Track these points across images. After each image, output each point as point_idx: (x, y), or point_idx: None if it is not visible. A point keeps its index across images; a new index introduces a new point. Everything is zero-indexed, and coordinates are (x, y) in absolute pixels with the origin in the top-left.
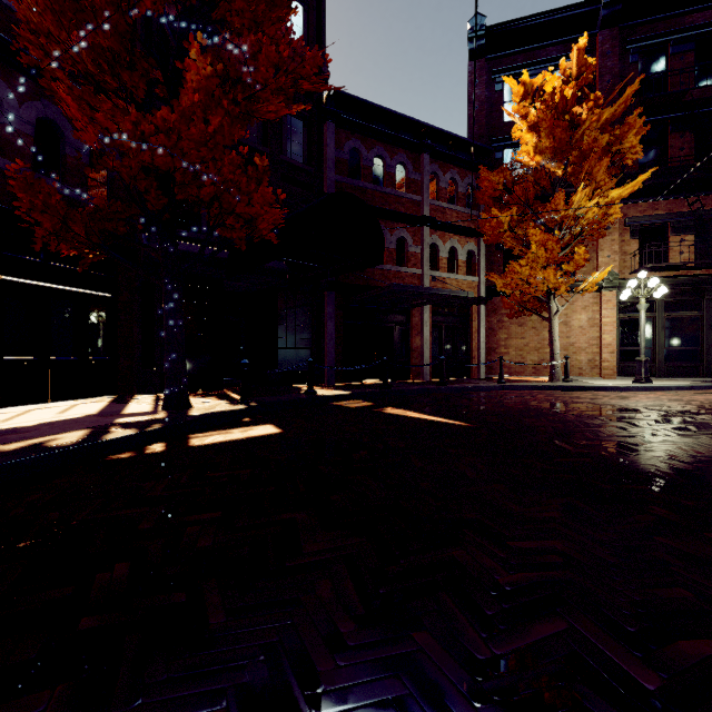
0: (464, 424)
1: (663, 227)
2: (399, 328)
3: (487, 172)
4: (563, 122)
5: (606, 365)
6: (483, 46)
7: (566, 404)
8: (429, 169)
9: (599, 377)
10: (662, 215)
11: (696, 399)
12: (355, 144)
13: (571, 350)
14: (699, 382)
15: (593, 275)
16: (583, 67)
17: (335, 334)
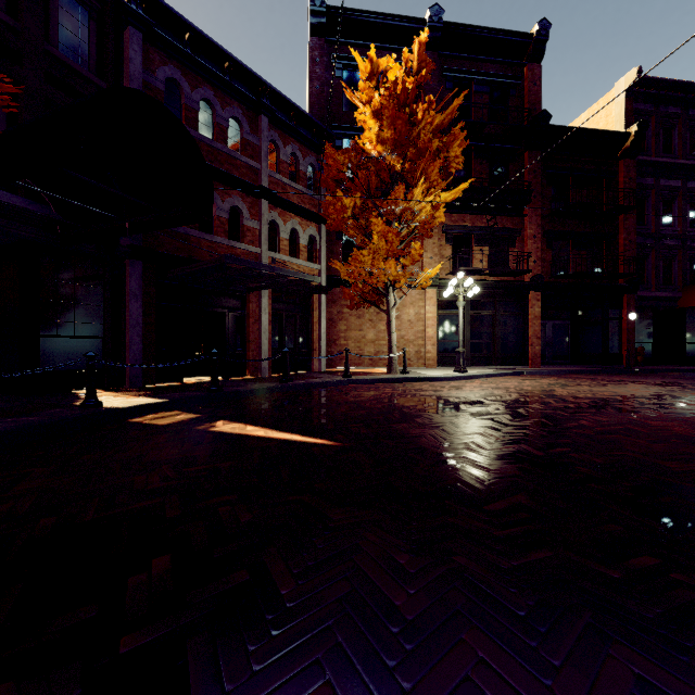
0: (330, 443)
1: (469, 237)
2: (233, 315)
3: (333, 149)
4: (404, 115)
5: (430, 356)
6: (324, 24)
7: (419, 399)
8: (269, 136)
9: (424, 367)
10: (469, 227)
11: (509, 387)
12: (173, 73)
13: (402, 343)
14: (495, 369)
15: (426, 271)
16: (423, 62)
17: (143, 318)
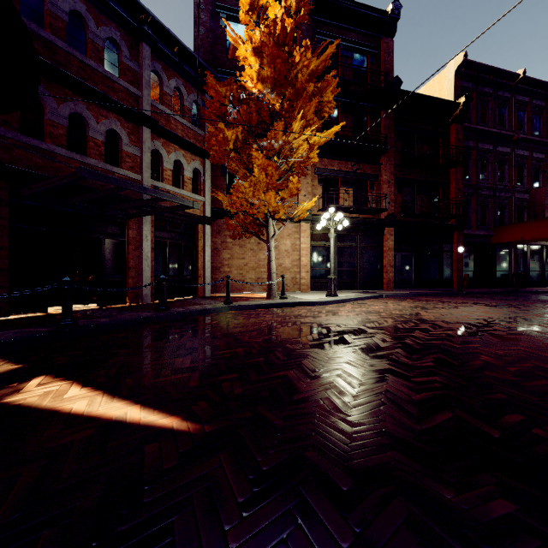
0: (182, 426)
1: (336, 180)
2: (111, 241)
3: (214, 79)
4: (283, 54)
5: (304, 282)
6: None
7: (300, 328)
8: (151, 65)
9: (299, 292)
10: (336, 170)
11: (379, 310)
12: None
13: (280, 270)
14: (359, 293)
15: (302, 204)
16: (302, 2)
17: None
